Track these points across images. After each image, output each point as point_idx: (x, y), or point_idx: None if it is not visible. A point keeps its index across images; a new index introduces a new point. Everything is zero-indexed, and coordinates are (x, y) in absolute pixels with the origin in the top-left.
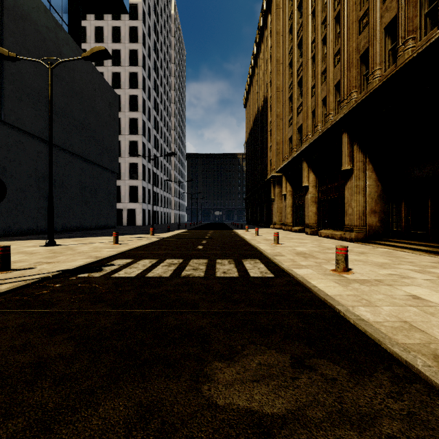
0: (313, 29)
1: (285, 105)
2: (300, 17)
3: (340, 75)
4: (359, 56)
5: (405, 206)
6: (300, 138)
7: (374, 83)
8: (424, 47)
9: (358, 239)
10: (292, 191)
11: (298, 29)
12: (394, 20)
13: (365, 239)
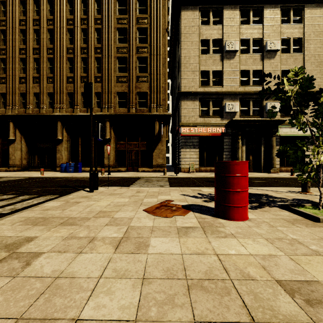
0: None
1: None
2: None
3: (7, 92)
4: (20, 92)
5: (37, 157)
6: None
7: (30, 110)
8: (51, 114)
9: (18, 170)
10: None
11: None
12: (38, 93)
13: (21, 170)
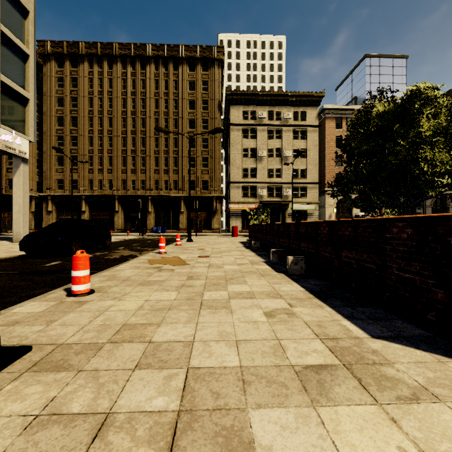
0: (89, 143)
1: (52, 157)
2: (72, 123)
3: (113, 179)
4: (122, 179)
5: (130, 223)
6: (73, 185)
7: (129, 192)
8: (145, 195)
9: (120, 232)
10: (57, 209)
11: (72, 129)
12: (134, 180)
13: (122, 232)
